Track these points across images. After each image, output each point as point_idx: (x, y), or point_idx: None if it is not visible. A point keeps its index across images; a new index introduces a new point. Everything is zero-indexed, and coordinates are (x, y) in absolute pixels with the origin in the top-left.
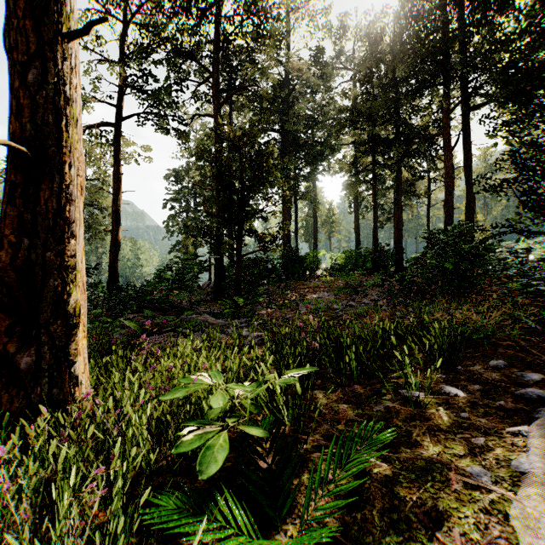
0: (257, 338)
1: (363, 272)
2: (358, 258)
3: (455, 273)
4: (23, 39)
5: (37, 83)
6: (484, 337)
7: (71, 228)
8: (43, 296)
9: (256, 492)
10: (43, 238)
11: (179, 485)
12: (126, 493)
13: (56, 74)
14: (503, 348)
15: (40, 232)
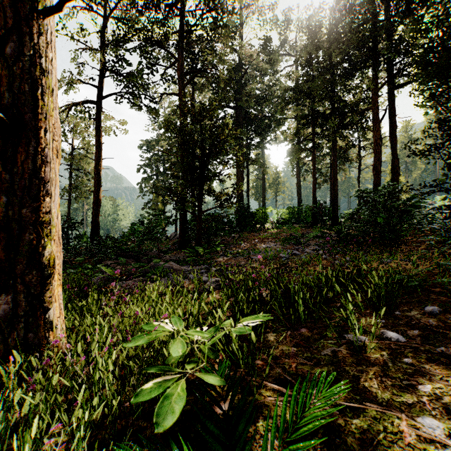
0: (215, 283)
1: (304, 226)
2: (299, 213)
3: (385, 227)
4: (1, 15)
5: (14, 56)
6: (417, 285)
7: (46, 187)
8: (20, 249)
9: (213, 442)
10: (20, 196)
11: (140, 429)
12: (91, 436)
13: (32, 47)
14: (436, 295)
15: (17, 191)
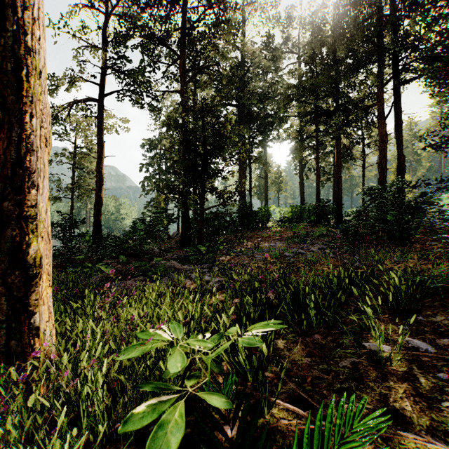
0: (218, 283)
1: (307, 224)
2: (302, 212)
3: (396, 225)
4: None
5: None
6: (439, 286)
7: (32, 178)
8: (1, 247)
9: None
10: (2, 188)
11: None
12: None
13: (16, 22)
14: None
15: None
